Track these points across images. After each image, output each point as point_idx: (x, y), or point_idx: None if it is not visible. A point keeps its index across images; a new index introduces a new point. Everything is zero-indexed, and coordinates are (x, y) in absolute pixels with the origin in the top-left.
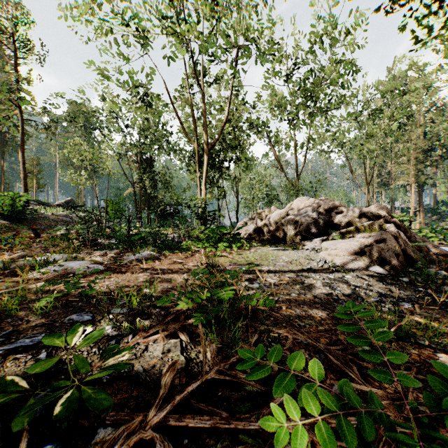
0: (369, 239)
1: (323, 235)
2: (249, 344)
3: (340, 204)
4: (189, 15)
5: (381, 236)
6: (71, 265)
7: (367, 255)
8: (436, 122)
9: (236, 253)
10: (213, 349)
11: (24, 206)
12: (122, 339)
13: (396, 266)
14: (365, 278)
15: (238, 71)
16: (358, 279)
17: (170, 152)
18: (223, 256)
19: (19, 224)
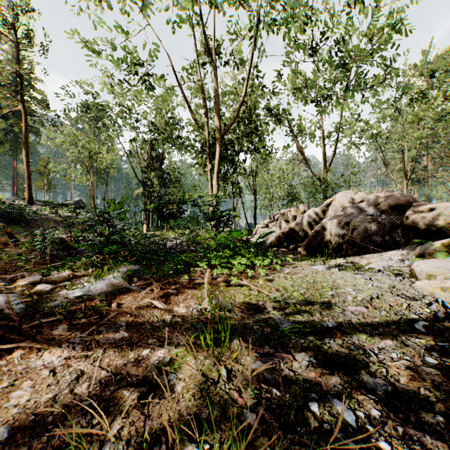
0: None
1: (390, 245)
2: None
3: (413, 198)
4: None
5: None
6: None
7: None
8: None
9: (264, 279)
10: None
11: (21, 207)
12: None
13: None
14: None
15: (258, 31)
16: None
17: (181, 148)
18: (242, 285)
19: (16, 226)
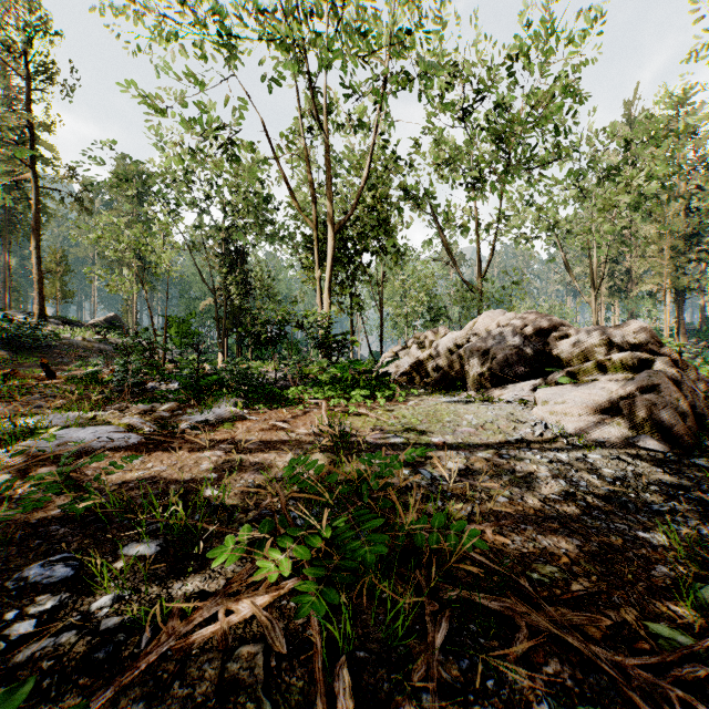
0: (627, 384)
1: (532, 376)
2: (430, 653)
3: (561, 321)
4: (302, 5)
5: (648, 379)
6: (78, 436)
7: (625, 414)
8: (706, 188)
9: (384, 409)
10: (345, 689)
11: (36, 327)
12: (125, 644)
13: (681, 436)
14: (626, 460)
15: (384, 100)
16: (615, 462)
17: (273, 240)
18: (360, 414)
19: (29, 355)
